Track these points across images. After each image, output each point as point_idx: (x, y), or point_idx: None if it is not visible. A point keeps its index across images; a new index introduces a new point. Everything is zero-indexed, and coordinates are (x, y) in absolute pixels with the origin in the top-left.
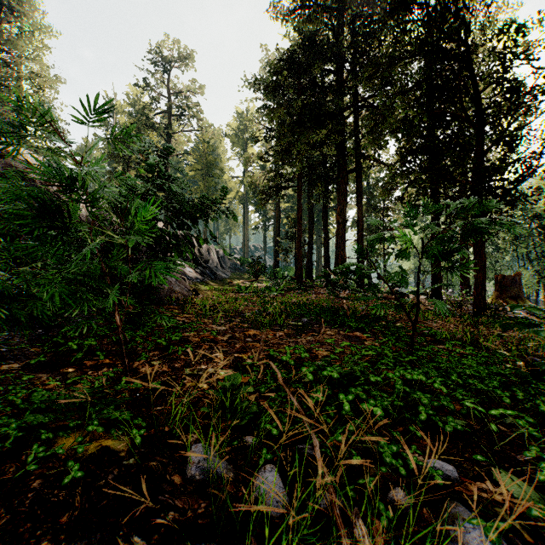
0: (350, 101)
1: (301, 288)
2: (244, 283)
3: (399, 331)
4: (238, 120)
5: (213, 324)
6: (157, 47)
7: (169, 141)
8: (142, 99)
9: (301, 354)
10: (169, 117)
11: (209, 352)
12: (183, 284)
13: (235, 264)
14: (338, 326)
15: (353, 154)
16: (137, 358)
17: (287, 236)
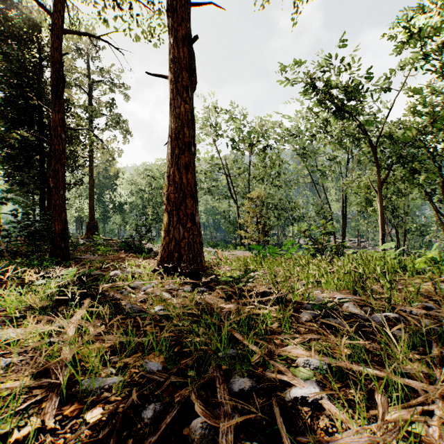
0: None
1: None
2: None
3: None
4: None
5: None
6: None
7: None
8: None
9: None
10: None
11: None
12: None
13: None
14: None
15: None
16: None
17: None
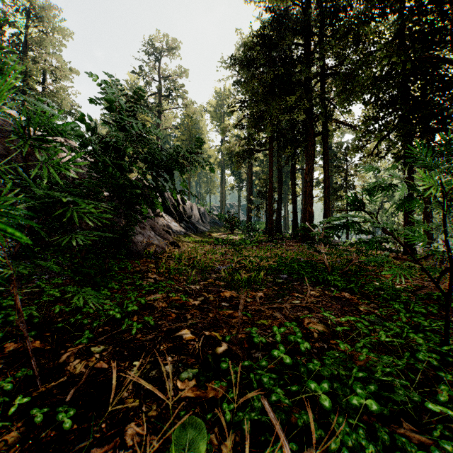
0: (317, 71)
1: (272, 240)
2: (222, 235)
3: (397, 294)
4: (216, 98)
5: (186, 282)
6: (149, 39)
7: (160, 117)
8: (138, 84)
9: (300, 346)
10: (159, 97)
11: (175, 327)
12: (166, 237)
13: (214, 219)
14: (320, 284)
15: (321, 118)
16: (77, 338)
17: (258, 194)
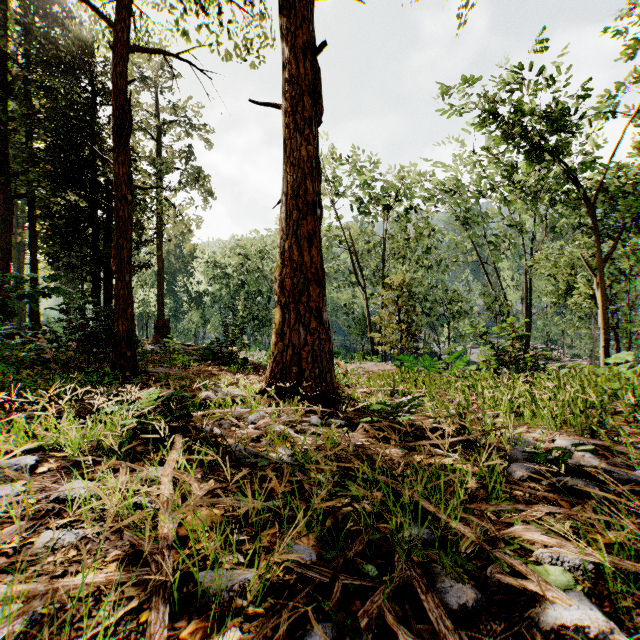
0: None
1: None
2: None
3: None
4: None
5: None
6: None
7: None
8: None
9: None
10: None
11: None
12: None
13: None
14: None
15: None
16: None
17: None
